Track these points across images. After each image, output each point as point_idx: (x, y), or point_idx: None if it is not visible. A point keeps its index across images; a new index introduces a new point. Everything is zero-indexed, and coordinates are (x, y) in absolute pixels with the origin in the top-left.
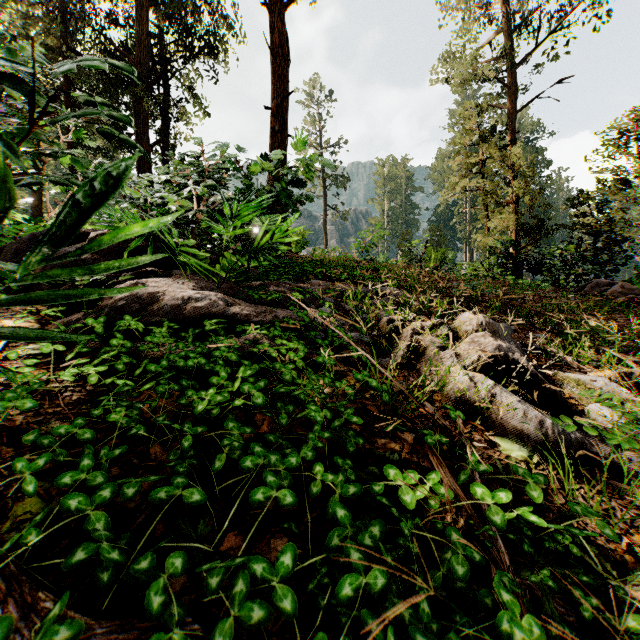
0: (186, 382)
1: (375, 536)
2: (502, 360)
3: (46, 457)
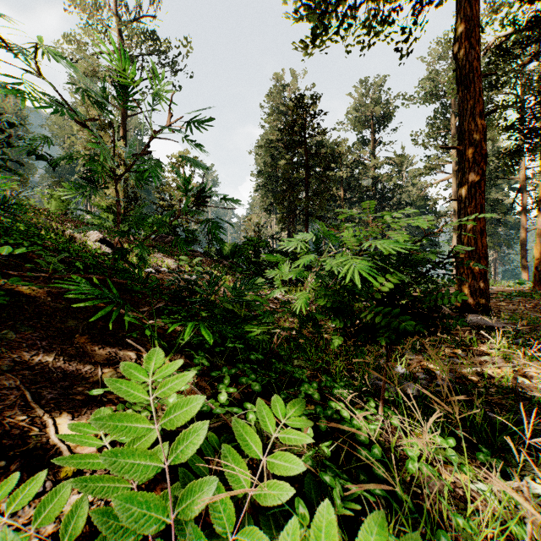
0: (6, 227)
1: (79, 246)
2: (104, 240)
3: (4, 229)
